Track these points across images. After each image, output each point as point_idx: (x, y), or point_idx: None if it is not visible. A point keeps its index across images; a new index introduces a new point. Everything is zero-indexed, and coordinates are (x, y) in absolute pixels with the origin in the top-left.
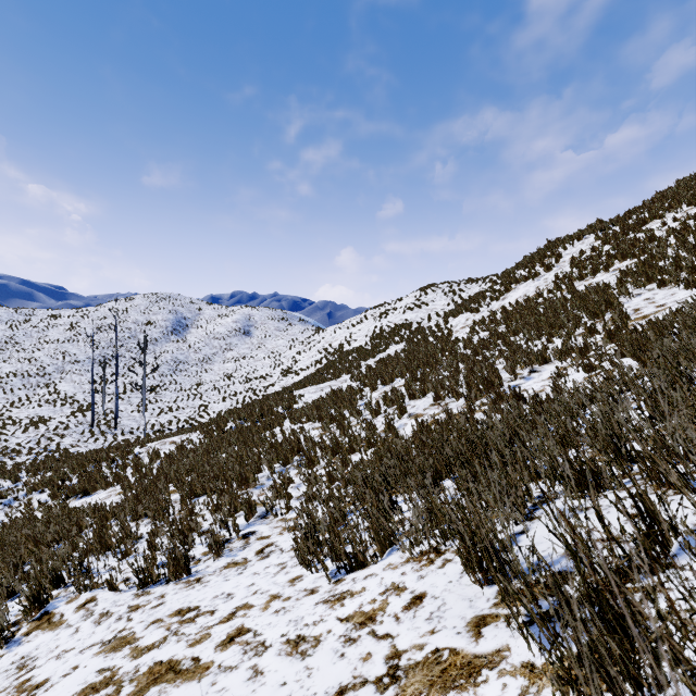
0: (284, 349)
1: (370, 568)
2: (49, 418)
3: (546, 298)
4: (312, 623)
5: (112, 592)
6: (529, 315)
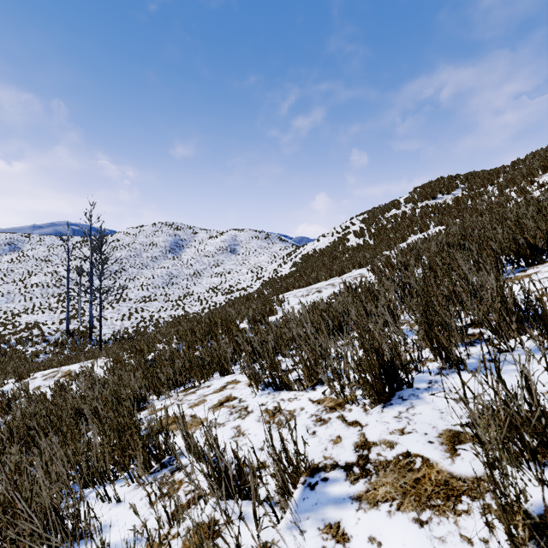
0: (266, 264)
1: None
2: (42, 324)
3: None
4: None
5: None
6: None
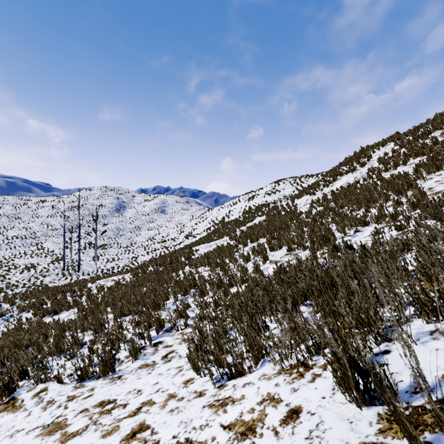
0: (186, 221)
1: (247, 376)
2: (37, 264)
3: (362, 184)
4: (199, 427)
5: (59, 384)
6: (350, 195)
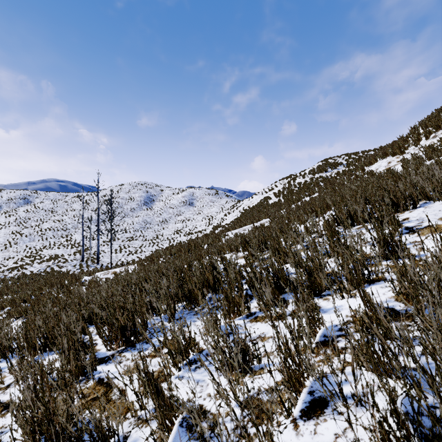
0: (215, 214)
1: None
2: (61, 255)
3: None
4: None
5: None
6: None
